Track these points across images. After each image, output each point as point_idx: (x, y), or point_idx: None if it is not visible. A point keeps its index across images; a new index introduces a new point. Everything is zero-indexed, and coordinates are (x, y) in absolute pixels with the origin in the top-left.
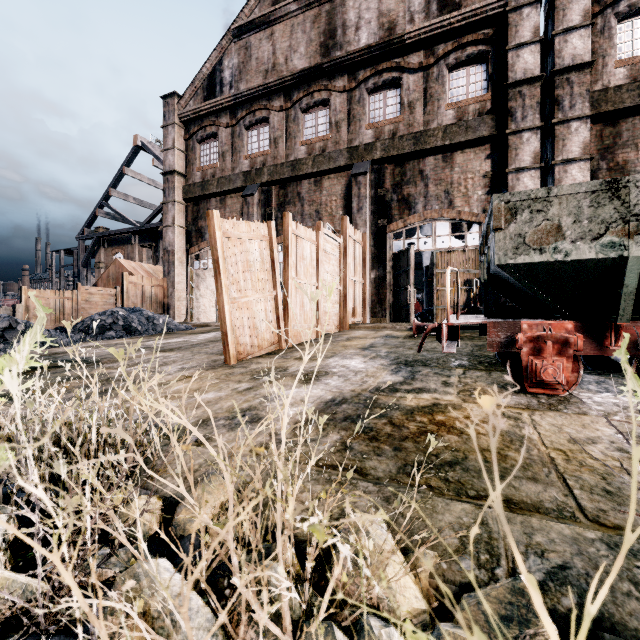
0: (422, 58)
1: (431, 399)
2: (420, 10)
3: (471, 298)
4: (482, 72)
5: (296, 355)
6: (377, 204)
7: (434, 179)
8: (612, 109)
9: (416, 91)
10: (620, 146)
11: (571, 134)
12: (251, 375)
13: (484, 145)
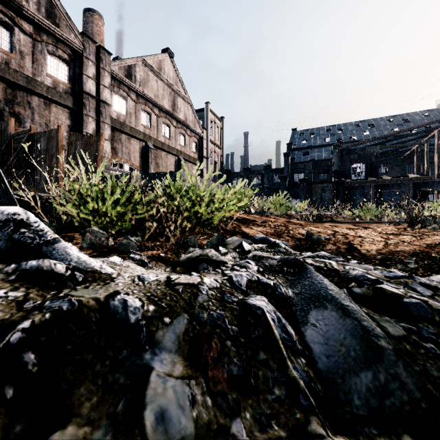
0: (32, 31)
1: None
2: (34, 1)
3: None
4: (65, 70)
5: None
6: None
7: (39, 112)
8: (114, 126)
9: (26, 47)
10: (115, 141)
11: (105, 129)
12: None
13: (68, 110)
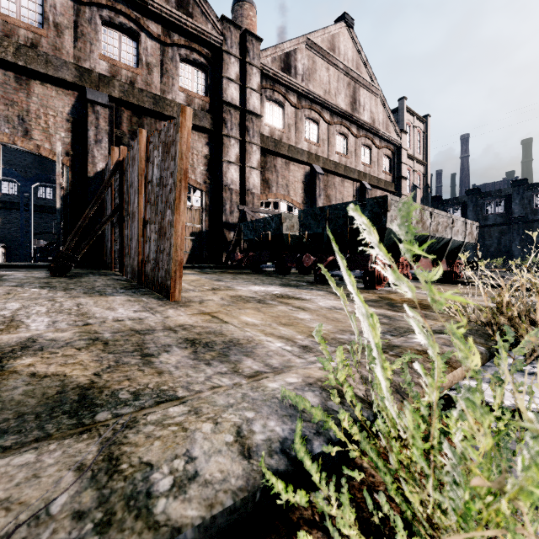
0: (160, 32)
1: (369, 296)
2: None
3: (195, 246)
4: (202, 79)
5: (196, 288)
6: (113, 143)
7: None
8: (266, 147)
9: (154, 57)
10: (267, 169)
11: (253, 153)
12: (250, 302)
13: (205, 134)
